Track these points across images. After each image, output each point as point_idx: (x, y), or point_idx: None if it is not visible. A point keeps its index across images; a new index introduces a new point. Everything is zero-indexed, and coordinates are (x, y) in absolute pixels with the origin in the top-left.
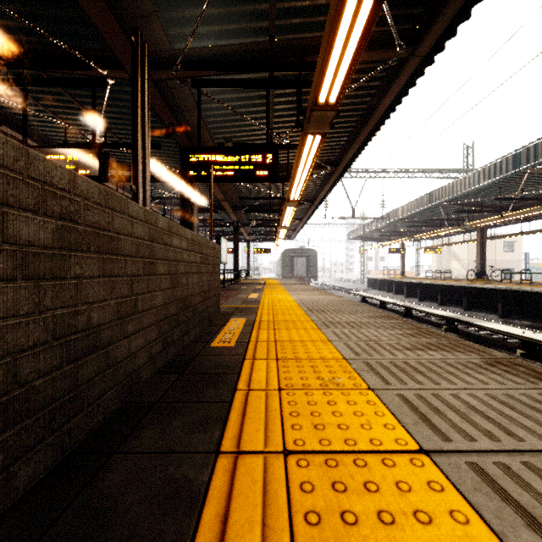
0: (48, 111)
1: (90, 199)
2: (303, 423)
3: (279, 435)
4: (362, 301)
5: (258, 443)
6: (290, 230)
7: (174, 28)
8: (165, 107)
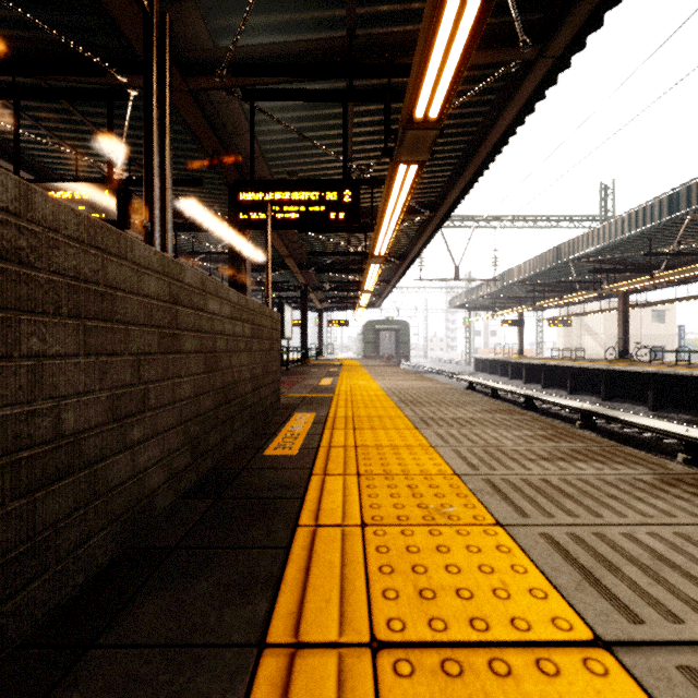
0: (53, 135)
1: (60, 231)
2: (401, 587)
3: (362, 610)
4: (468, 388)
5: (329, 626)
6: (375, 296)
7: (217, 18)
8: (207, 128)
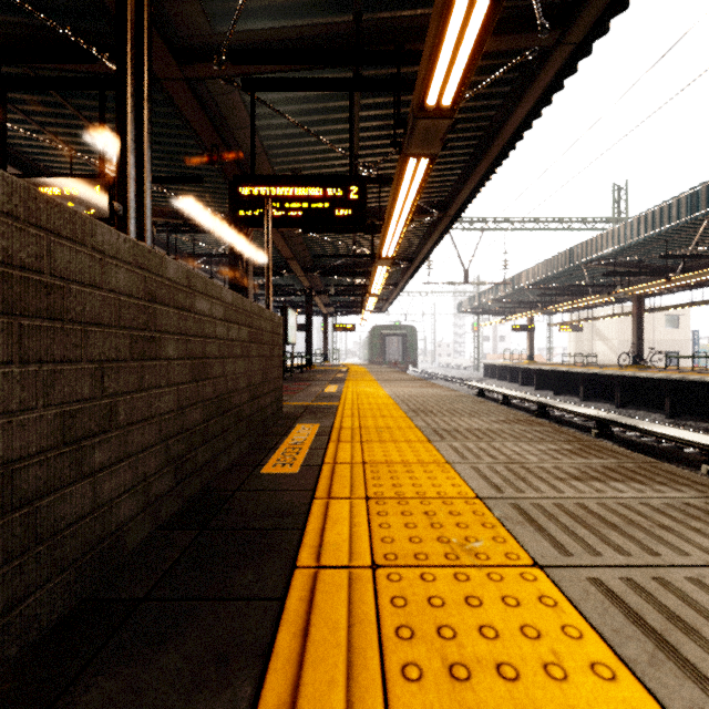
0: (45, 131)
1: None
2: (425, 661)
3: (376, 699)
4: (477, 394)
5: None
6: (381, 300)
7: None
8: (206, 120)
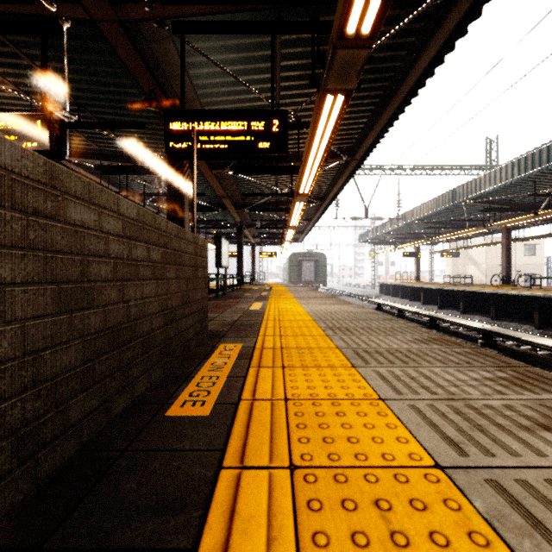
0: (6, 80)
1: None
2: None
3: None
4: (376, 308)
5: None
6: (298, 233)
7: None
8: (142, 65)
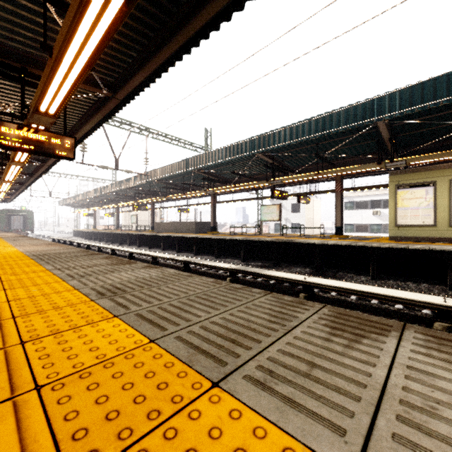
0: None
1: None
2: None
3: None
4: (52, 241)
5: None
6: (6, 198)
7: None
8: None
